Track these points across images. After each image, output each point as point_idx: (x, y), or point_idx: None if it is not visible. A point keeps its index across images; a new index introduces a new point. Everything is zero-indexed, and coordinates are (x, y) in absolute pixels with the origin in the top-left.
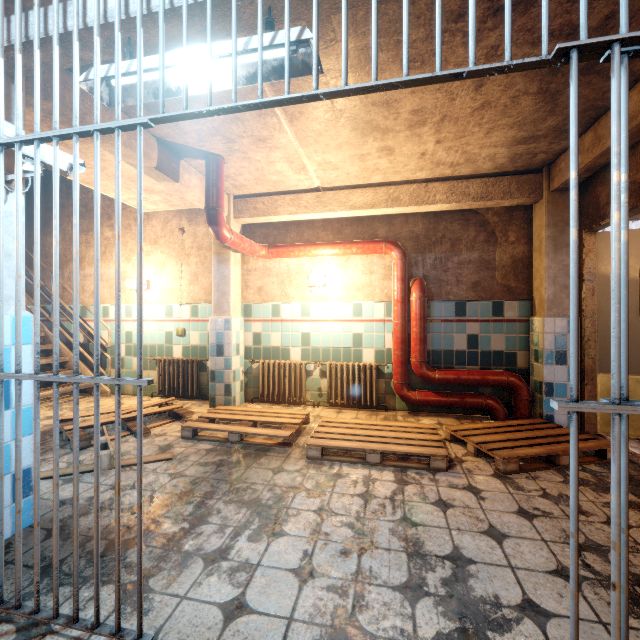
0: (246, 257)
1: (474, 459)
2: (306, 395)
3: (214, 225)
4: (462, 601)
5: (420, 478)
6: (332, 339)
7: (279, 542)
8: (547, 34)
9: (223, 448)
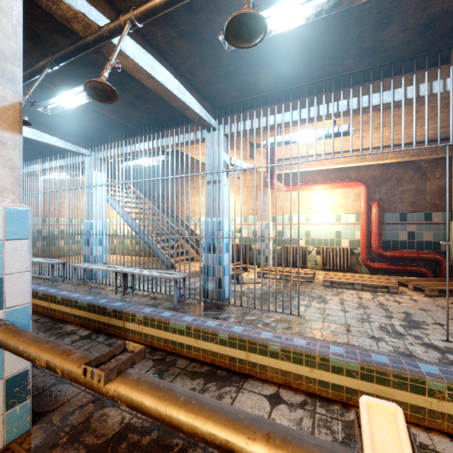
0: (273, 191)
1: (413, 292)
2: (308, 264)
3: (271, 179)
4: (409, 320)
5: (384, 295)
6: (323, 234)
7: (329, 305)
8: (439, 138)
9: (280, 281)
